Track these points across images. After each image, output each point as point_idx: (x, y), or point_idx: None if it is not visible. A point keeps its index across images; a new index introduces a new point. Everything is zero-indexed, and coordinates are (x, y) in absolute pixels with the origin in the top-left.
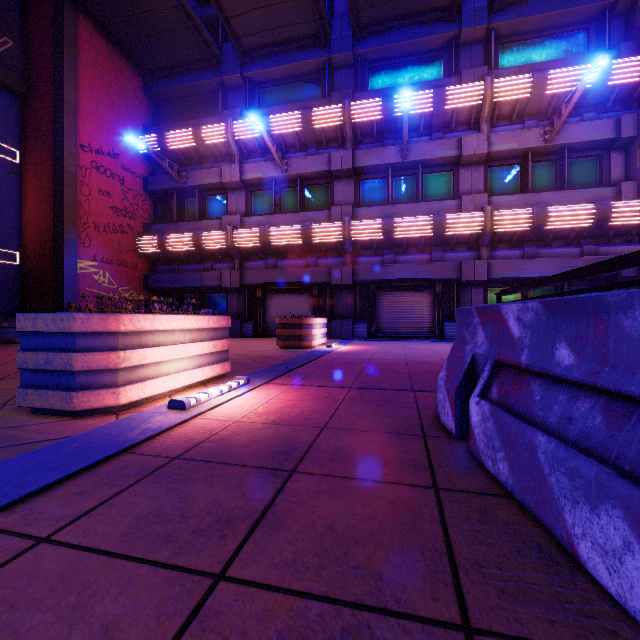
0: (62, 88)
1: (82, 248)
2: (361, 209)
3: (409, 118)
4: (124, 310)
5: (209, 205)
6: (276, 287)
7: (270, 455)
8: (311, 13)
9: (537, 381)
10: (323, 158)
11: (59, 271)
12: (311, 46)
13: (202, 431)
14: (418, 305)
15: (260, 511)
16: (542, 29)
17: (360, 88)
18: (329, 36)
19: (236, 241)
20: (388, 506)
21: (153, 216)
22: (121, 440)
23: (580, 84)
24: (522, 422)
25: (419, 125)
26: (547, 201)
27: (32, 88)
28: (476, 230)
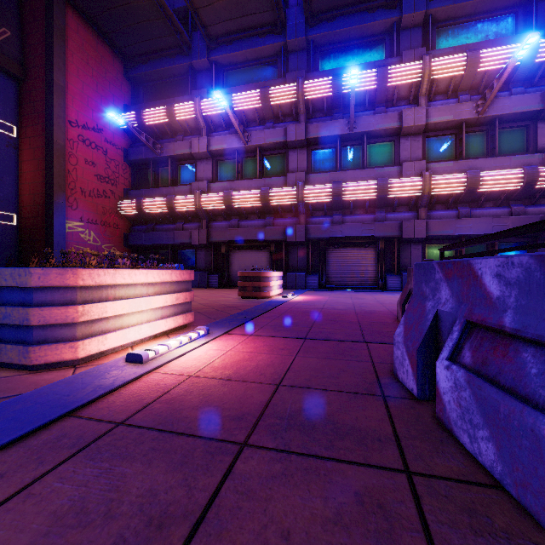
0: (52, 71)
1: (70, 210)
2: (313, 175)
3: (355, 94)
4: (85, 265)
5: (180, 173)
6: (238, 244)
7: (221, 421)
8: (269, 3)
9: (530, 349)
10: (279, 131)
11: (50, 230)
12: (269, 33)
13: (155, 388)
14: (363, 260)
15: (201, 508)
16: (475, 14)
17: (312, 69)
18: (285, 24)
19: (203, 204)
20: (355, 501)
21: (132, 183)
22: (68, 400)
23: (511, 60)
24: (516, 401)
25: (364, 101)
26: (479, 167)
27: (27, 72)
28: (415, 193)
